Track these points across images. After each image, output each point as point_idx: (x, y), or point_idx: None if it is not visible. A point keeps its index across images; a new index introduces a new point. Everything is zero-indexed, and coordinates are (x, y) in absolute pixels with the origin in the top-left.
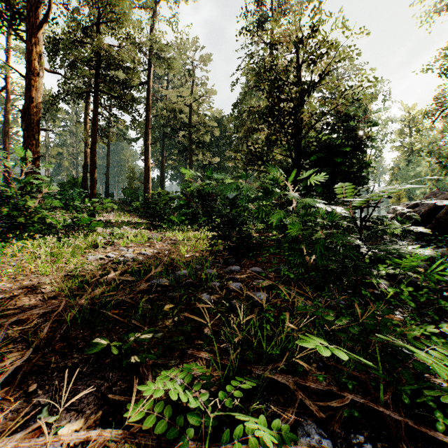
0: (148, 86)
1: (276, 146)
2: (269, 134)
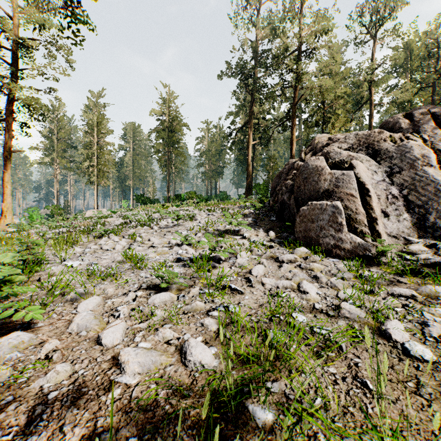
0: (371, 101)
1: None
2: None
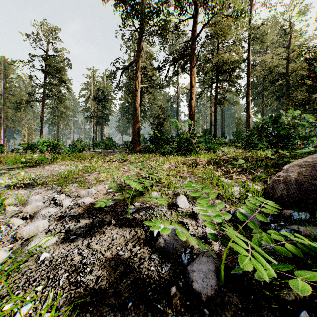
0: (248, 61)
1: (312, 94)
2: (307, 88)
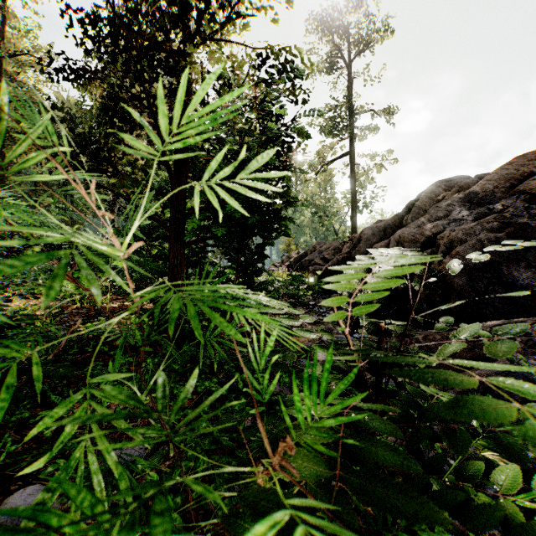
0: None
1: (130, 129)
2: (111, 95)
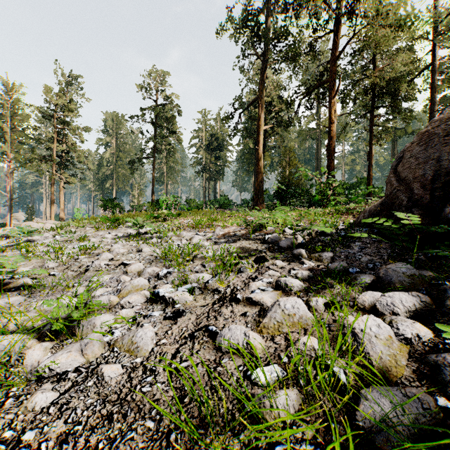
0: (433, 68)
1: None
2: None
